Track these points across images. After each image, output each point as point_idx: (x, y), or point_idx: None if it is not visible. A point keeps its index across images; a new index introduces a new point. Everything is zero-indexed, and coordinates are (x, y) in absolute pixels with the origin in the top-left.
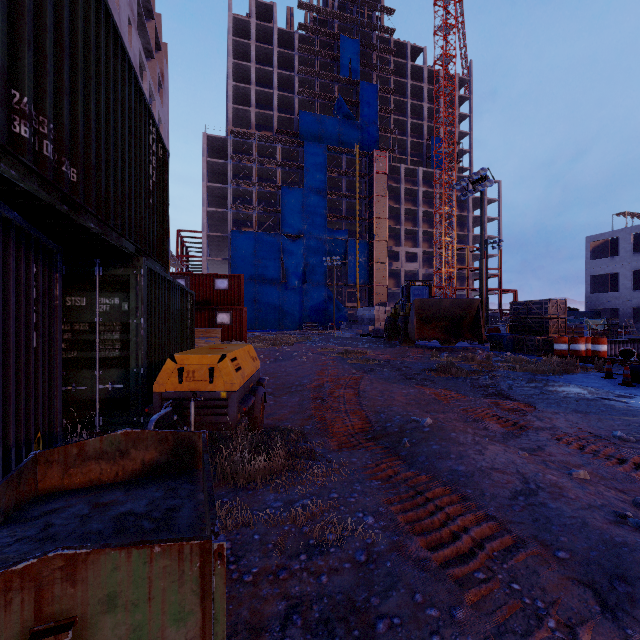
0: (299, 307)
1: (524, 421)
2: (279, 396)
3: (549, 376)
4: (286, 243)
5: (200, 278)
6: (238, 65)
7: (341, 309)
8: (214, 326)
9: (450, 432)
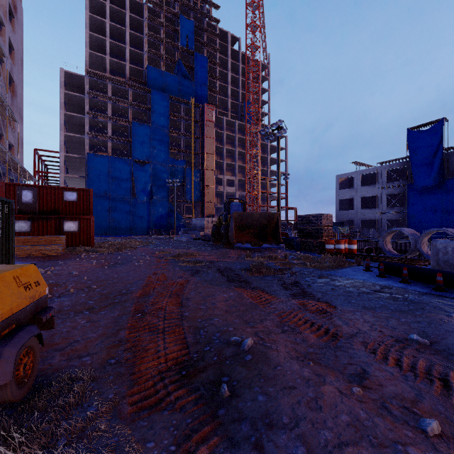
0: (147, 217)
1: (333, 326)
2: (97, 311)
3: (330, 271)
4: (136, 167)
5: (48, 190)
6: (94, 18)
7: (180, 219)
8: (61, 233)
9: (275, 364)
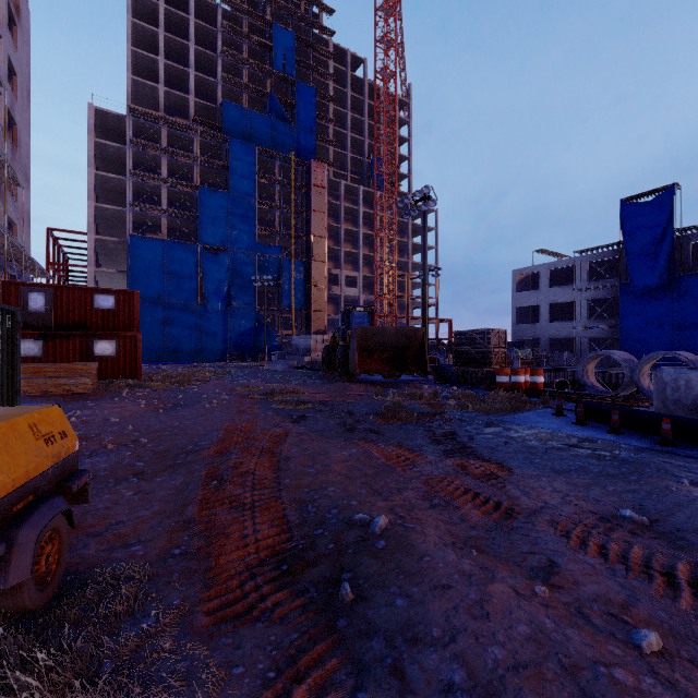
0: (222, 334)
1: (507, 498)
2: (150, 477)
3: (503, 416)
4: (206, 256)
5: (70, 292)
6: (141, 27)
7: (274, 337)
8: (90, 359)
9: (421, 553)
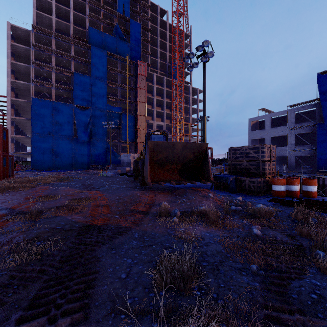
0: (87, 155)
1: None
2: None
3: None
4: (77, 111)
5: None
6: None
7: (117, 156)
8: None
9: None
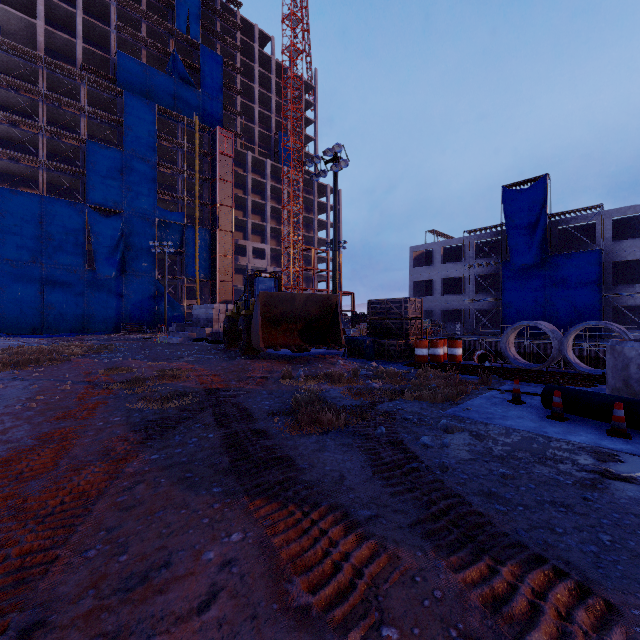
0: (116, 303)
1: None
2: None
3: (453, 407)
4: (95, 218)
5: None
6: None
7: (176, 307)
8: None
9: None
